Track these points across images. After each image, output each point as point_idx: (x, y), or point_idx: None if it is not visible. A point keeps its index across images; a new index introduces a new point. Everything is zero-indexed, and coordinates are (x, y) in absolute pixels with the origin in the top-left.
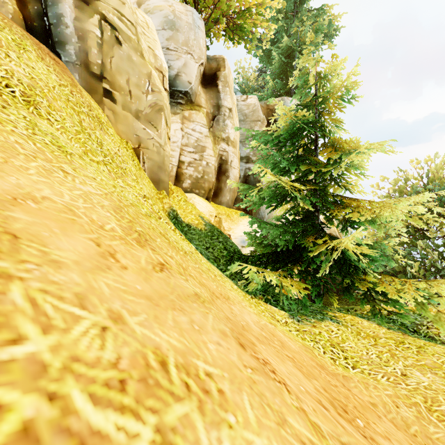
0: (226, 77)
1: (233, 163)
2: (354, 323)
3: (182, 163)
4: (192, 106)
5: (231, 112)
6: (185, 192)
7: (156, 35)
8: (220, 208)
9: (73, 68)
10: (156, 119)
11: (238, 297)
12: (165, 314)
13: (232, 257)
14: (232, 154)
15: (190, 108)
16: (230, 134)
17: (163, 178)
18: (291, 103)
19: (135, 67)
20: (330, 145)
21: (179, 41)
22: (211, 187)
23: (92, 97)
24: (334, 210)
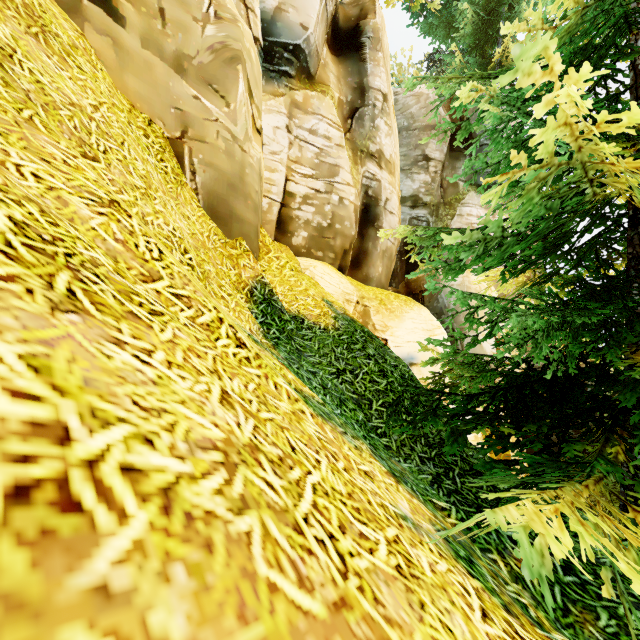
0: (377, 30)
1: (389, 203)
2: None
3: (290, 197)
4: (310, 84)
5: (387, 102)
6: (296, 256)
7: None
8: (364, 287)
9: None
10: (225, 80)
11: None
12: None
13: (400, 395)
14: (388, 187)
15: (305, 87)
16: (384, 147)
17: (240, 212)
18: None
19: None
20: None
21: None
22: (347, 246)
23: None
24: None
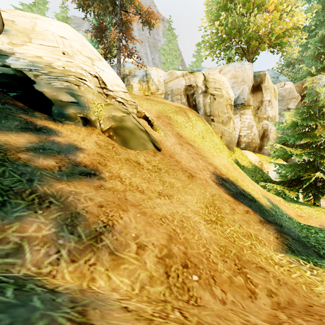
0: (266, 85)
1: (272, 129)
2: (322, 210)
3: (240, 136)
4: (245, 107)
5: (270, 102)
6: (241, 150)
7: (228, 82)
8: (262, 156)
9: (202, 115)
10: (229, 123)
11: (258, 187)
12: (241, 177)
13: (265, 181)
14: (271, 125)
15: (244, 109)
16: (269, 114)
17: (231, 146)
18: (324, 79)
19: (220, 104)
20: (324, 126)
21: (238, 81)
22: (256, 146)
23: (207, 123)
24: (323, 160)
